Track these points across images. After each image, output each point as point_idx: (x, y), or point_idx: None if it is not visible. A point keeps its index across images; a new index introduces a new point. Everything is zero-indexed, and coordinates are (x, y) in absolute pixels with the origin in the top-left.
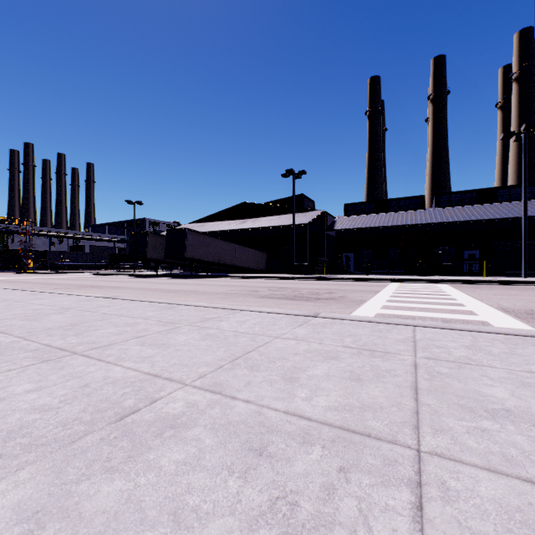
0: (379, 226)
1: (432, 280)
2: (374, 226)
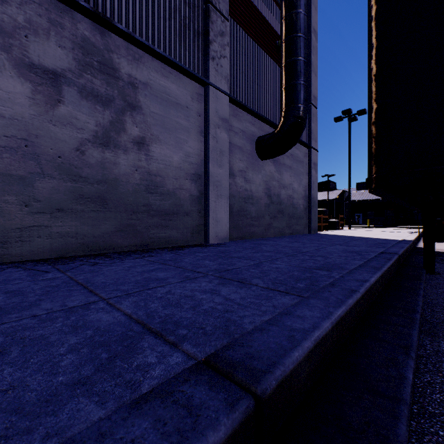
0: (377, 198)
1: (398, 227)
2: (375, 199)
